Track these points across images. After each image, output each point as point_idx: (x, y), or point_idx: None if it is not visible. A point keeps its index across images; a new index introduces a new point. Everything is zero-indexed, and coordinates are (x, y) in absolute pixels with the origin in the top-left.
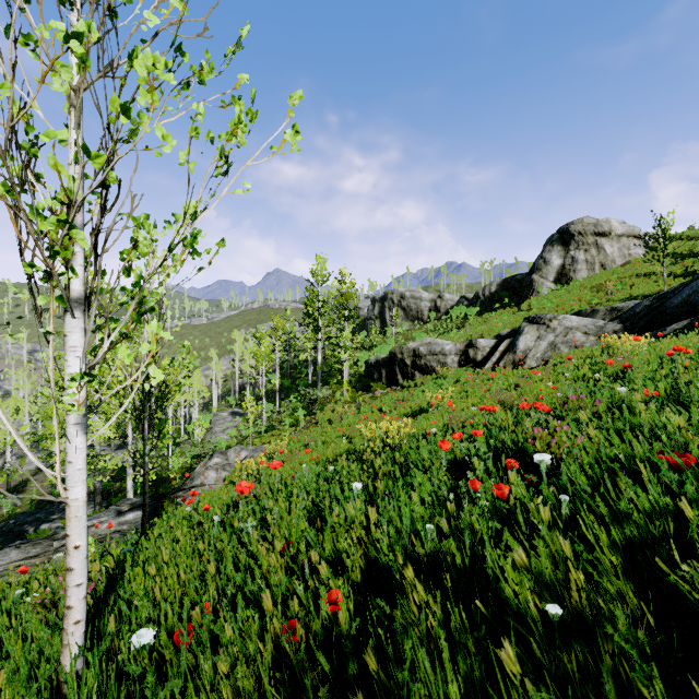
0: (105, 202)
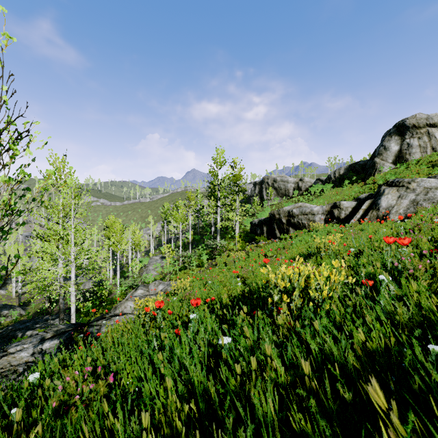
0: None
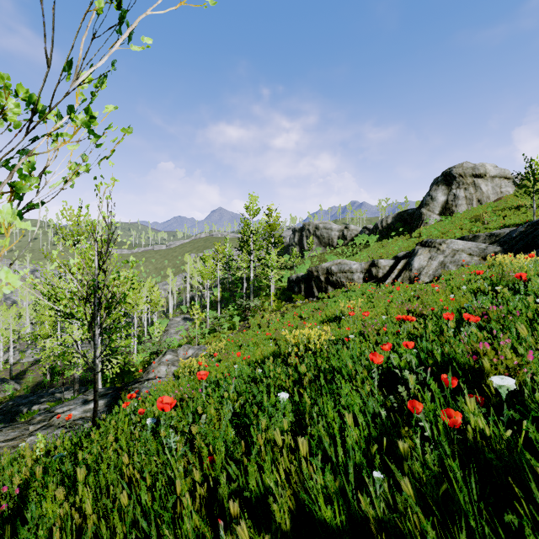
0: None
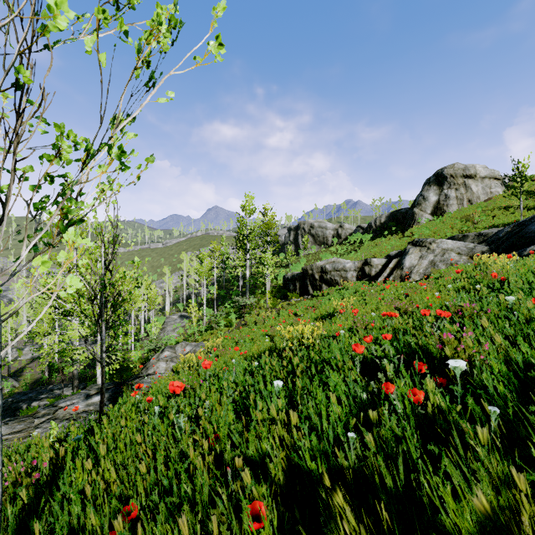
0: (20, 104)
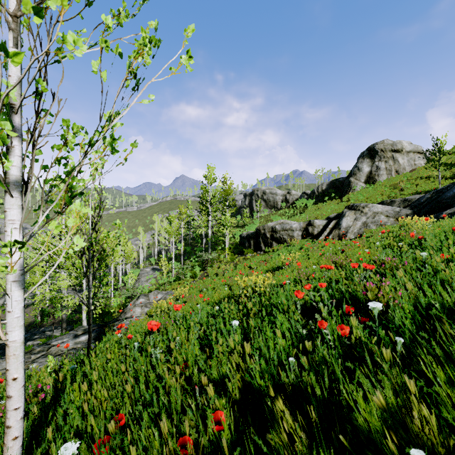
0: (38, 107)
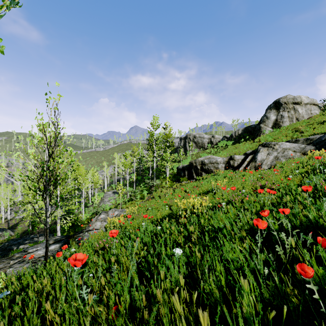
0: None
